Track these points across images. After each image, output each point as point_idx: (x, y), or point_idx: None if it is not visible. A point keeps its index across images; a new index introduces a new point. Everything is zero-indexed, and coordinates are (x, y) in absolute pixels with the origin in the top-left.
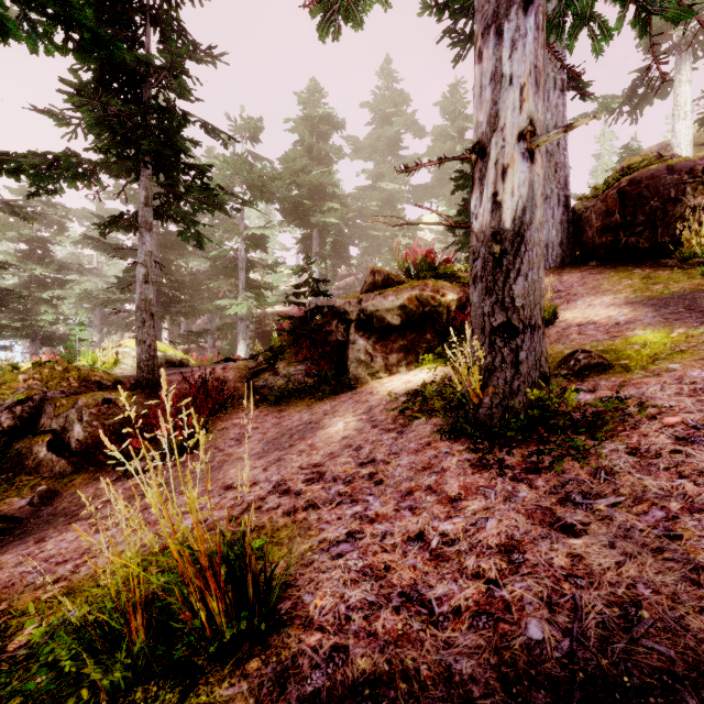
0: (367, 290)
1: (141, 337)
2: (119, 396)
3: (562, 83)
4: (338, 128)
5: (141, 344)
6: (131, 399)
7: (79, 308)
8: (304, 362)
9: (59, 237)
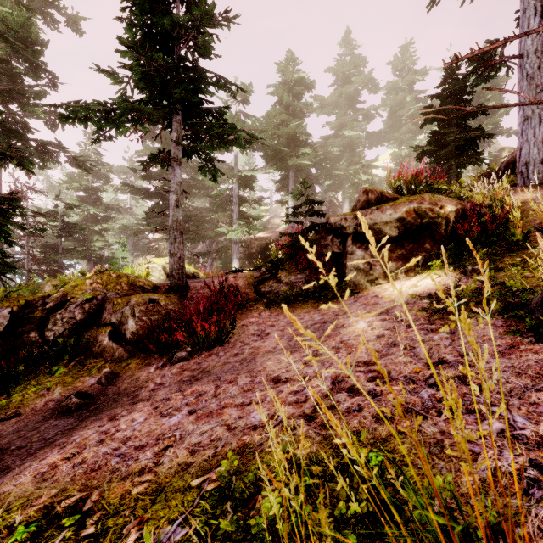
0: (361, 208)
1: (173, 250)
2: (160, 297)
3: (542, 9)
4: (309, 88)
5: (173, 257)
6: (169, 300)
7: (118, 238)
8: (302, 271)
9: (106, 186)
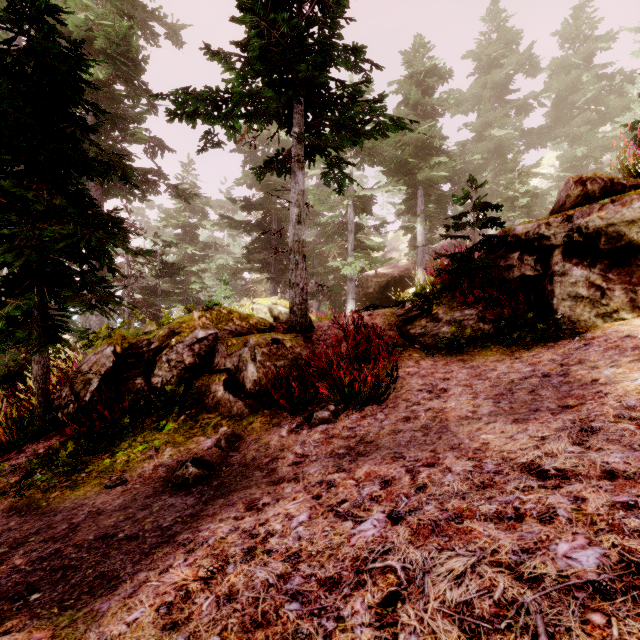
0: (575, 206)
1: (294, 279)
2: (284, 337)
3: None
4: (444, 79)
5: (294, 287)
6: (295, 341)
7: (215, 280)
8: (472, 305)
9: (203, 221)
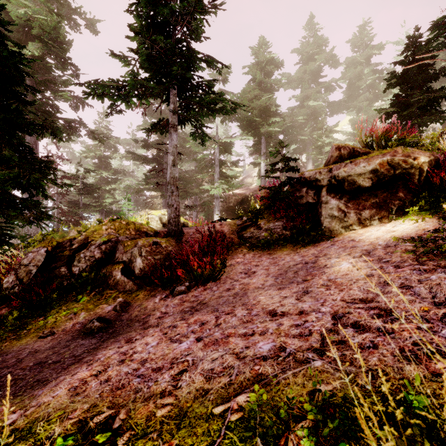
0: (334, 162)
1: (170, 202)
2: (161, 240)
3: None
4: (278, 67)
5: (170, 207)
6: (168, 243)
7: (123, 196)
8: (280, 219)
9: (114, 154)
